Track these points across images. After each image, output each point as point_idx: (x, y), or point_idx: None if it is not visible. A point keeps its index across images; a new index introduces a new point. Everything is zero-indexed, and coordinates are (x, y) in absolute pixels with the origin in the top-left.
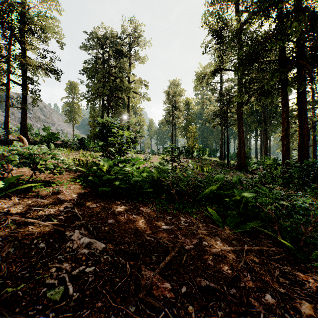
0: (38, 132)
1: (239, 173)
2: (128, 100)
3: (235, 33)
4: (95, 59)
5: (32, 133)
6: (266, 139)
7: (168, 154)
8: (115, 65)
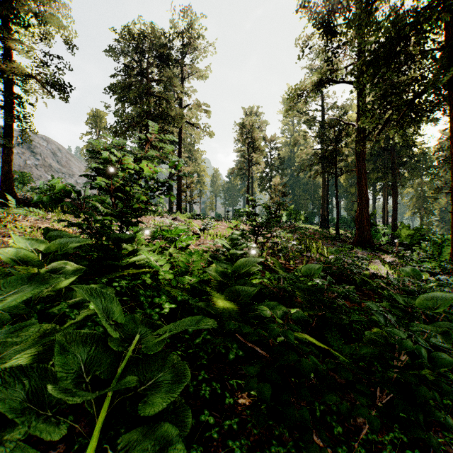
0: (42, 187)
1: (363, 251)
2: (179, 135)
3: (365, 1)
4: (126, 70)
5: (34, 187)
6: (395, 197)
7: (242, 220)
8: (158, 79)
